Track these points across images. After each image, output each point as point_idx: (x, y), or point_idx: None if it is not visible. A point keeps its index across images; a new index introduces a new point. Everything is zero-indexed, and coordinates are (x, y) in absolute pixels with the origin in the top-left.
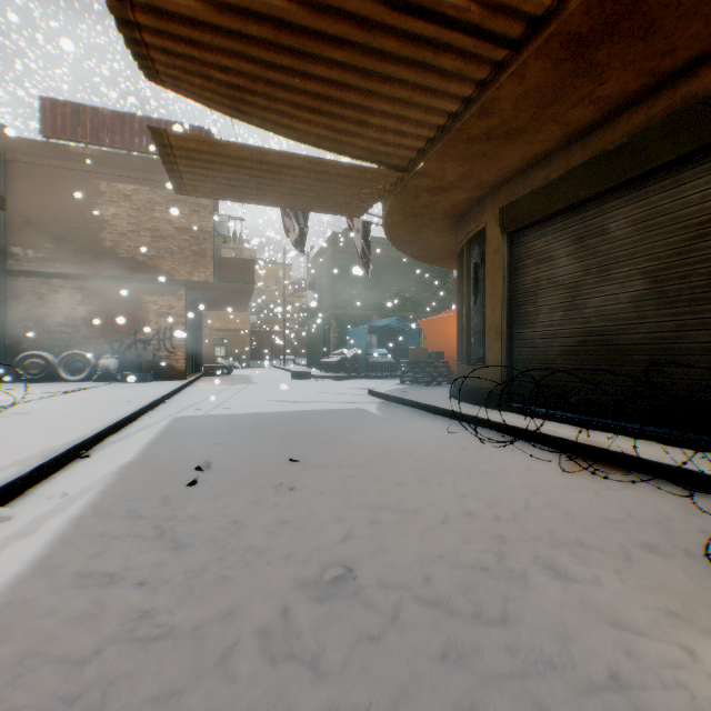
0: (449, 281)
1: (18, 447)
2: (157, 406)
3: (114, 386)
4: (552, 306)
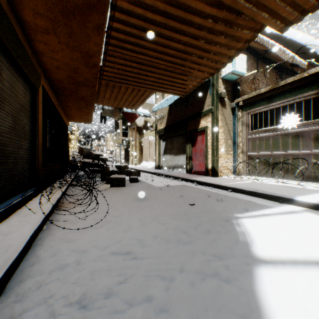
0: None
1: (281, 191)
2: None
3: None
4: None
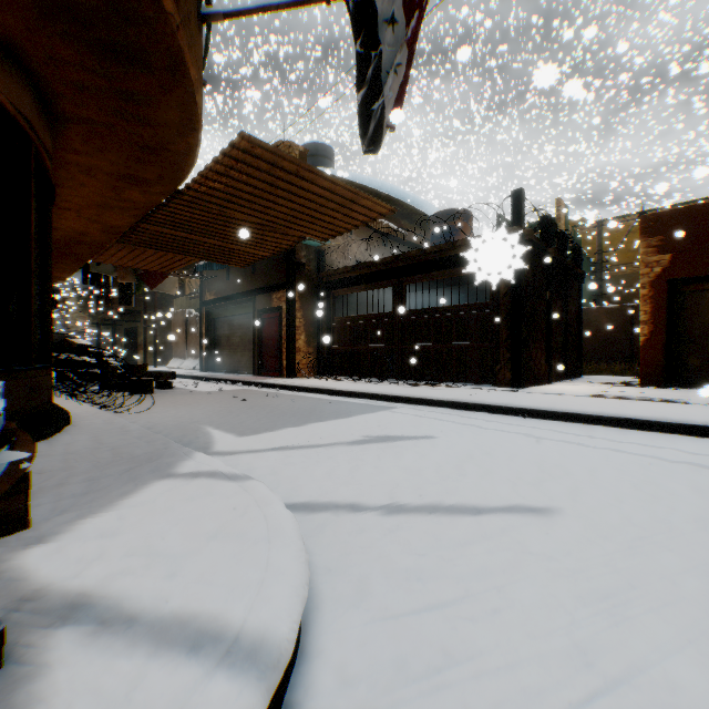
0: None
1: (339, 386)
2: (488, 412)
3: None
4: None
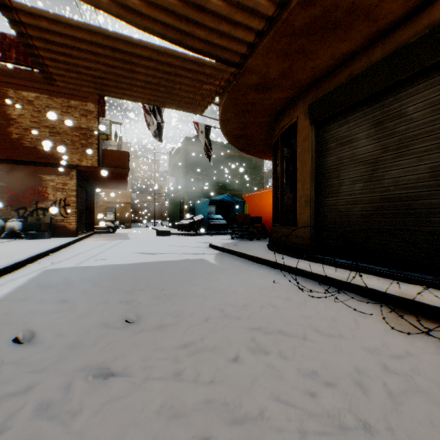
0: (262, 171)
1: None
2: (39, 259)
3: (16, 242)
4: (353, 178)
